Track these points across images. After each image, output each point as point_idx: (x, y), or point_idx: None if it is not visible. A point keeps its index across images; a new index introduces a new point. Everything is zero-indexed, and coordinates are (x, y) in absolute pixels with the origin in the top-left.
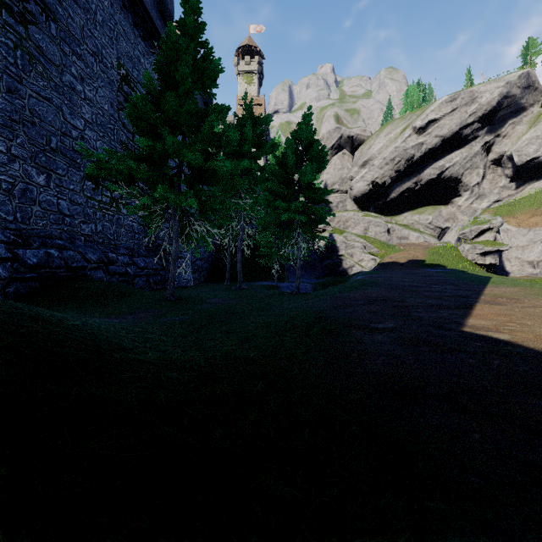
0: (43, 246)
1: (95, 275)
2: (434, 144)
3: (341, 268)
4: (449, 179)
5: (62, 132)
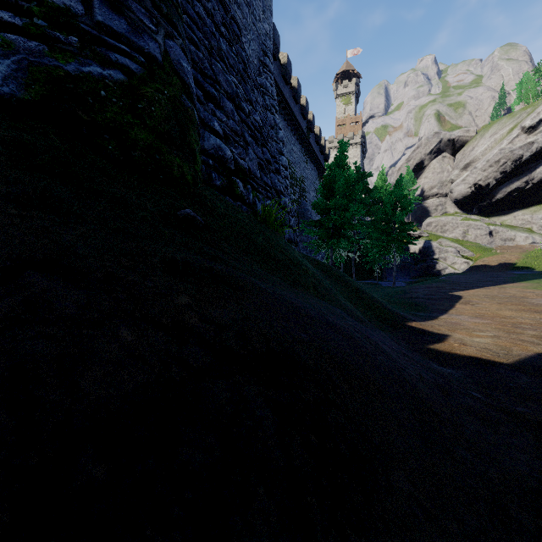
0: None
1: None
2: None
3: (434, 270)
4: None
5: None
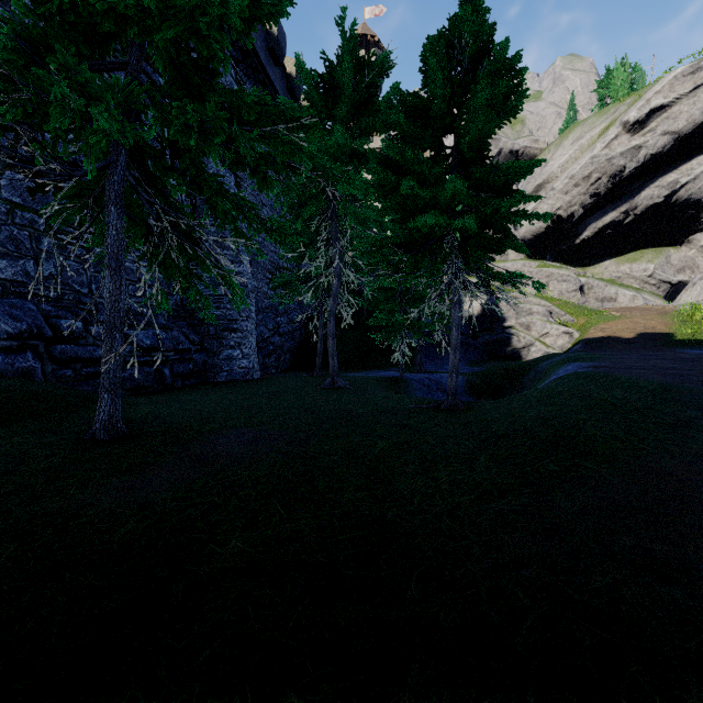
0: None
1: (6, 365)
2: (660, 146)
3: (510, 348)
4: (685, 204)
5: None
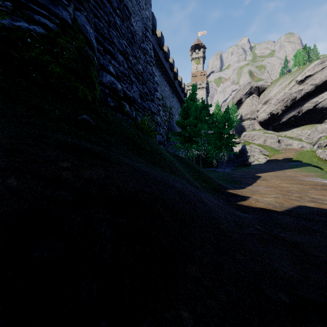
0: None
1: None
2: (309, 89)
3: (247, 162)
4: (321, 109)
5: None
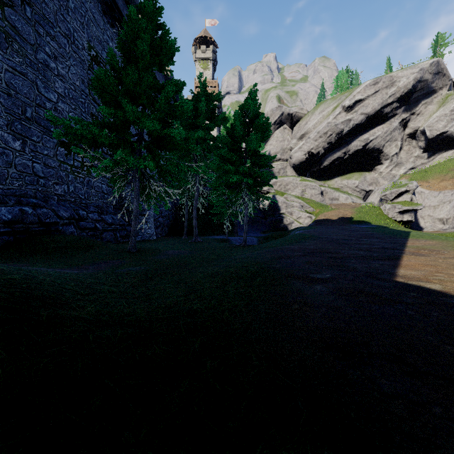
0: (18, 203)
1: (66, 230)
2: (359, 120)
3: (282, 224)
4: (372, 150)
5: (36, 103)
